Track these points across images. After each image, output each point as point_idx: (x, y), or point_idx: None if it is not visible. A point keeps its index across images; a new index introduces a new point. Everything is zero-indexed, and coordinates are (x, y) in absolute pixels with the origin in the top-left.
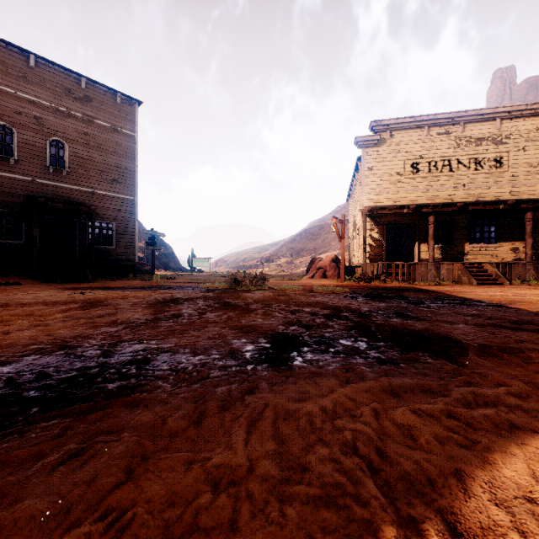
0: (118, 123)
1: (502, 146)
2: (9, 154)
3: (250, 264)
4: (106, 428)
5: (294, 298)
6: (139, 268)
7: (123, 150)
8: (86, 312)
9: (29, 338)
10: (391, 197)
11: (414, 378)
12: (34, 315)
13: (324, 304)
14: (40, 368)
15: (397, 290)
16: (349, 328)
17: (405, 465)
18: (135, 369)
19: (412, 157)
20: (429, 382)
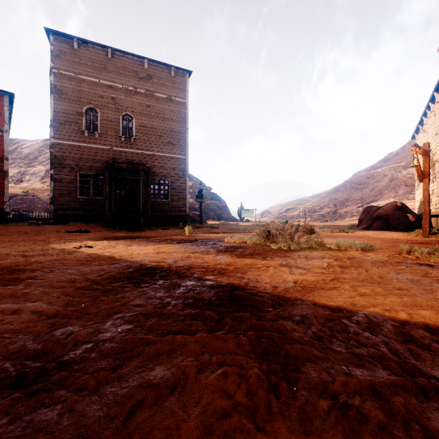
0: (172, 93)
1: None
2: None
3: (292, 214)
4: None
5: (386, 280)
6: (195, 218)
7: (176, 116)
8: None
9: None
10: None
11: None
12: None
13: None
14: None
15: None
16: None
17: None
18: None
19: None
20: None
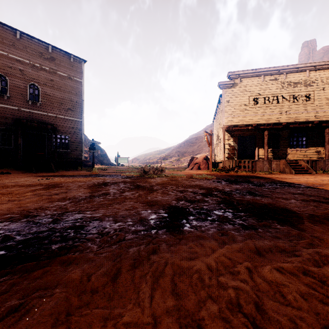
0: (71, 74)
1: (310, 88)
2: (5, 93)
3: (153, 161)
4: (43, 284)
5: (181, 182)
6: (85, 163)
7: (74, 90)
8: (47, 191)
9: (5, 209)
10: (240, 119)
11: (271, 241)
12: (13, 193)
13: (201, 186)
14: (7, 232)
15: (246, 177)
16: (219, 203)
17: (283, 324)
18: (73, 233)
19: (253, 95)
20: (283, 244)
